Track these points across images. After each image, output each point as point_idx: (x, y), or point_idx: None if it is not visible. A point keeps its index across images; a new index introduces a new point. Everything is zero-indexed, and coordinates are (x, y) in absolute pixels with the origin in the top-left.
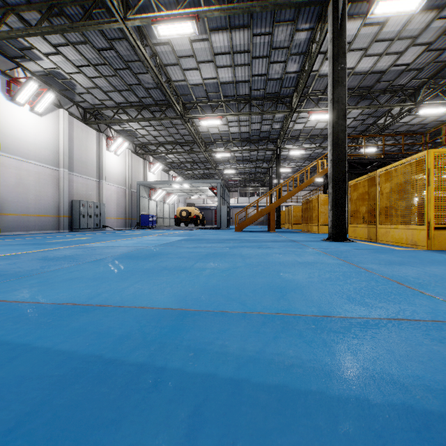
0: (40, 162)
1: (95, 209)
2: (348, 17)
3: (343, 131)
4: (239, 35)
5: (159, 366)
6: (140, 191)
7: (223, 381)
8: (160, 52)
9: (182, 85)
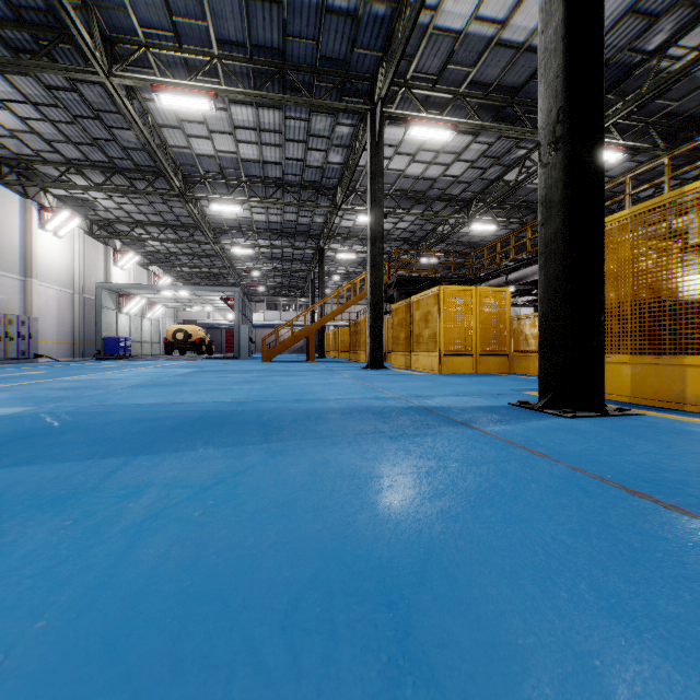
0: None
1: (22, 327)
2: (392, 123)
3: (380, 254)
4: (268, 114)
5: (242, 409)
6: (103, 299)
7: (269, 410)
8: (154, 109)
9: (185, 153)
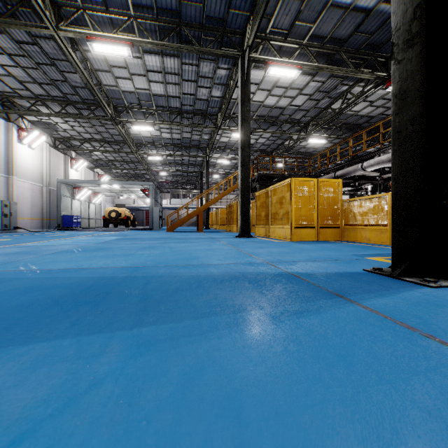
0: None
1: (5, 208)
2: (255, 67)
3: (248, 156)
4: (170, 61)
5: (133, 276)
6: (61, 190)
7: (157, 276)
8: (91, 58)
9: (114, 90)
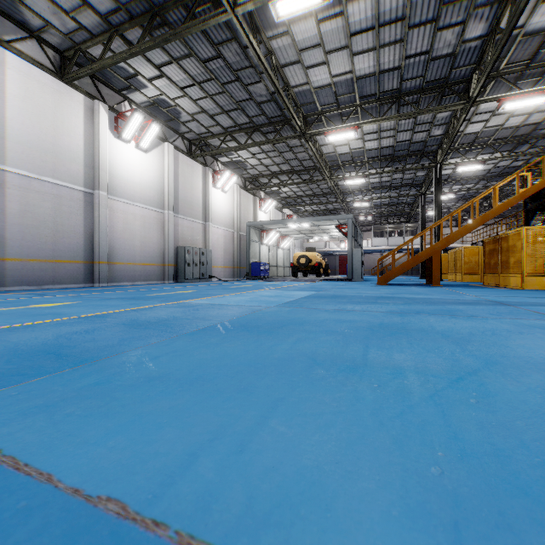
0: (146, 204)
1: (201, 256)
2: None
3: None
4: None
5: None
6: (250, 234)
7: None
8: (277, 49)
9: (304, 90)
